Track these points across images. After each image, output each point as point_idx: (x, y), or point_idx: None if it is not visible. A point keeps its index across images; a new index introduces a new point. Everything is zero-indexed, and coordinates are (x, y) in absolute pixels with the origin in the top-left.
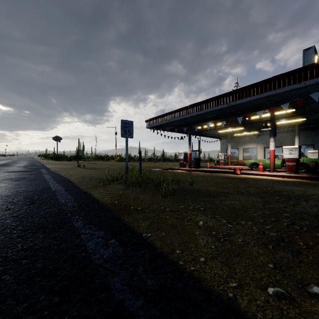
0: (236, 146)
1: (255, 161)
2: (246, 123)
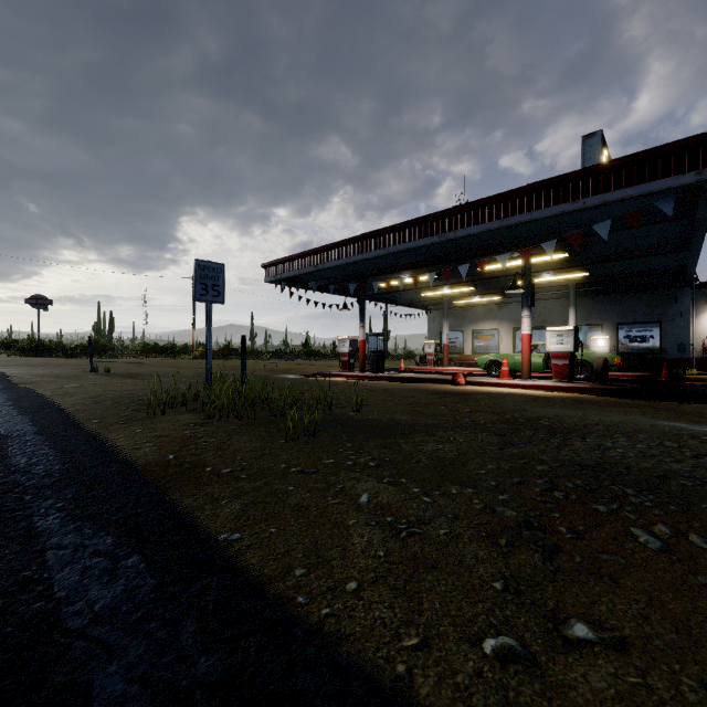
0: (458, 326)
1: (495, 358)
2: (478, 278)
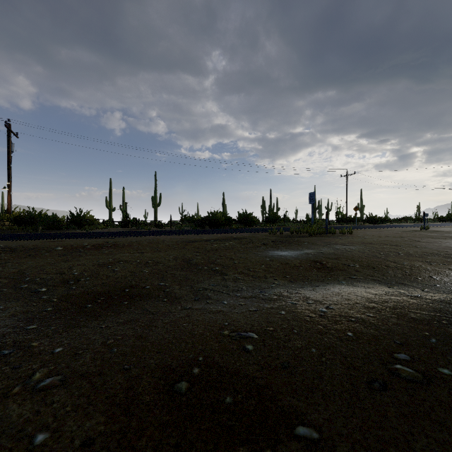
0: None
1: None
2: None
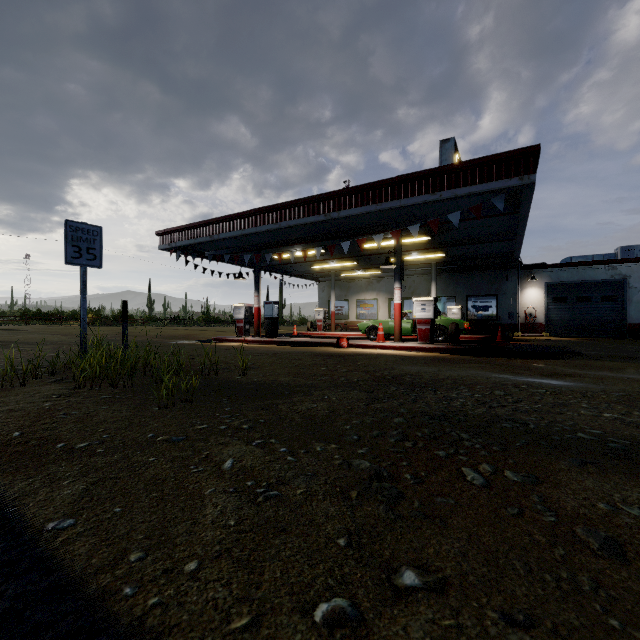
0: (344, 296)
1: (374, 323)
2: (360, 254)
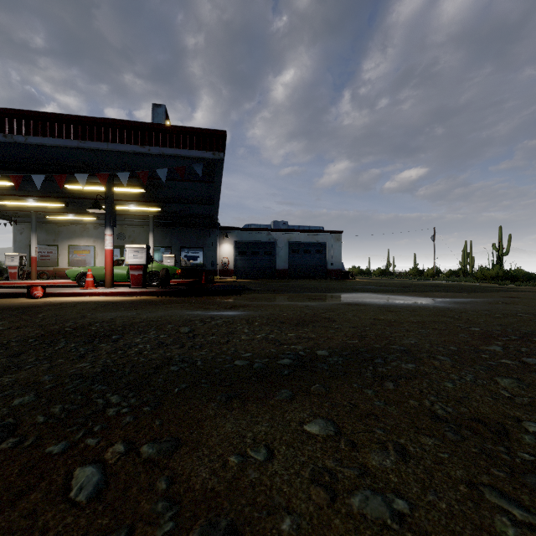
0: (53, 241)
1: (86, 270)
2: (68, 196)
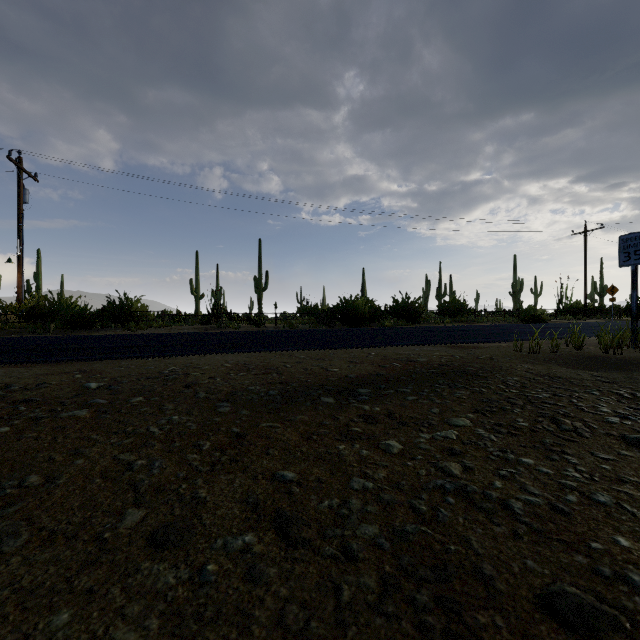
0: None
1: None
2: None
